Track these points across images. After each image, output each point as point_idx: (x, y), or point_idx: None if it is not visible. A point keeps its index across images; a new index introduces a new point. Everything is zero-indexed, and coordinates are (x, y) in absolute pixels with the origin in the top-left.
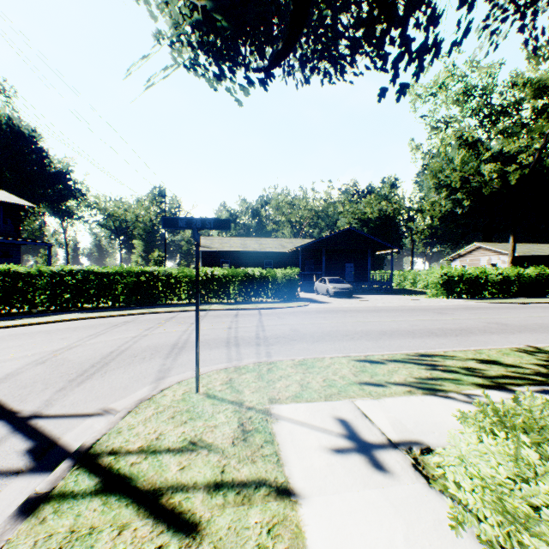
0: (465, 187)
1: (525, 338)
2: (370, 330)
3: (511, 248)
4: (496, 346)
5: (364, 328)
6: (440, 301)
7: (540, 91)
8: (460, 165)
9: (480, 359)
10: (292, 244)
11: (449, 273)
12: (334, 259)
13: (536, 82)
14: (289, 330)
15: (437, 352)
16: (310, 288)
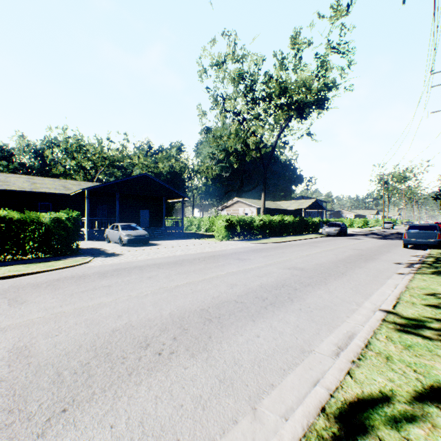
0: (236, 153)
1: (344, 289)
2: (185, 312)
3: (263, 201)
4: (369, 324)
5: (175, 305)
6: (228, 244)
7: (283, 91)
8: (234, 134)
9: (430, 393)
10: (81, 187)
11: (233, 219)
12: (130, 205)
13: (283, 82)
14: (1, 358)
15: (349, 388)
16: (103, 235)
